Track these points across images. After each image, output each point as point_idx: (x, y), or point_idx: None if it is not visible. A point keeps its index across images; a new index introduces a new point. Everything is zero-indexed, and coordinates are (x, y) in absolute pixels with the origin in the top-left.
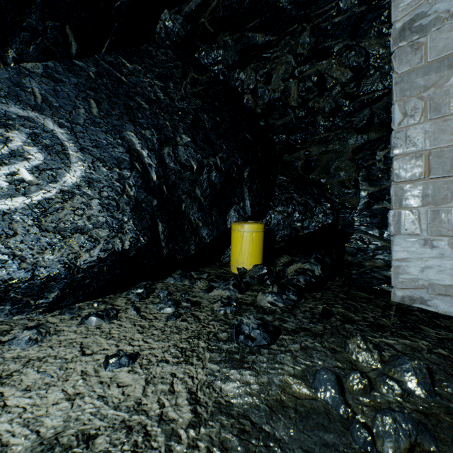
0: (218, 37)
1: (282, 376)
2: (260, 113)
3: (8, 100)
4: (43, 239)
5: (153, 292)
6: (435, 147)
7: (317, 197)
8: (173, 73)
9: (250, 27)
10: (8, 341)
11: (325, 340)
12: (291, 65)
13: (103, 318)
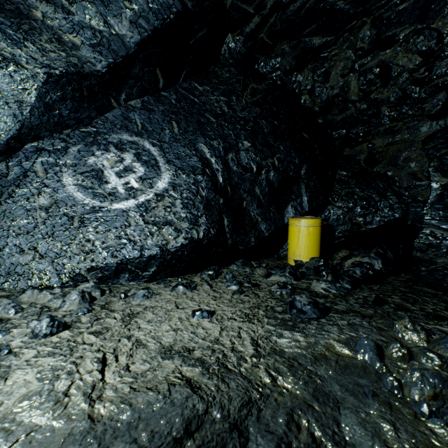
0: (275, 47)
1: (327, 340)
2: (317, 111)
3: (122, 130)
4: (146, 229)
5: (220, 275)
6: None
7: (382, 190)
8: (235, 87)
9: (307, 33)
10: (131, 295)
11: (374, 320)
12: (351, 60)
13: (187, 288)
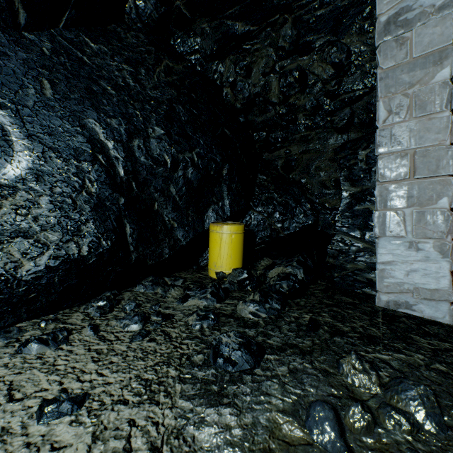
0: (195, 23)
1: (269, 414)
2: (239, 108)
3: None
4: None
5: (118, 304)
6: (420, 146)
7: (297, 197)
8: (145, 58)
9: (230, 14)
10: None
11: (316, 358)
12: (272, 59)
13: (48, 344)
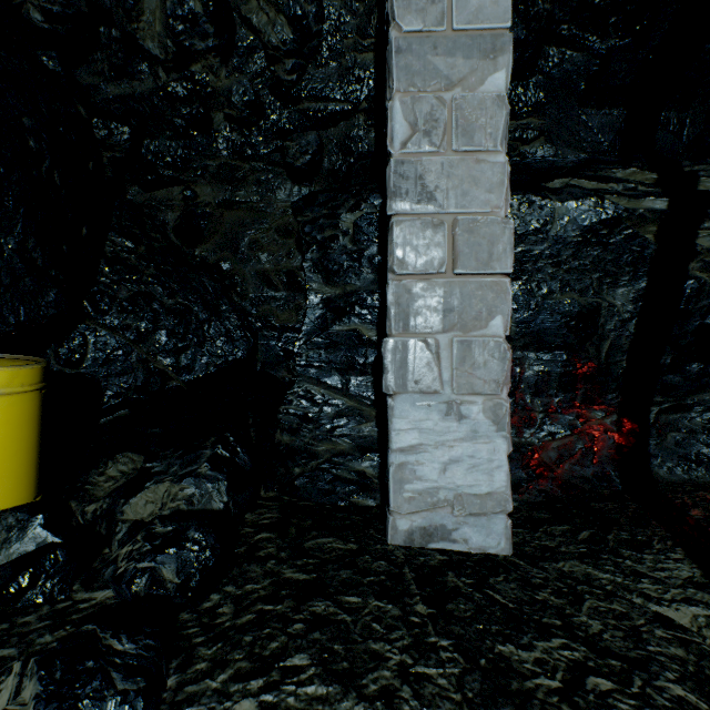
0: None
1: None
2: (41, 26)
3: None
4: None
5: None
6: (465, 211)
7: (213, 299)
8: None
9: None
10: None
11: None
12: None
13: None
